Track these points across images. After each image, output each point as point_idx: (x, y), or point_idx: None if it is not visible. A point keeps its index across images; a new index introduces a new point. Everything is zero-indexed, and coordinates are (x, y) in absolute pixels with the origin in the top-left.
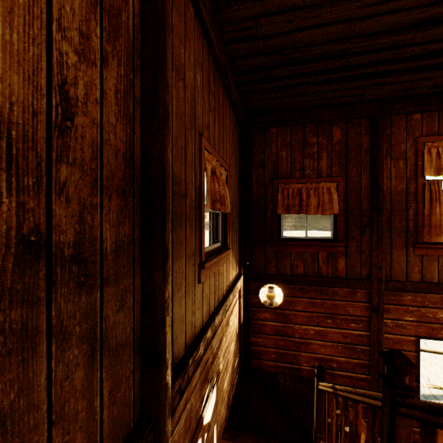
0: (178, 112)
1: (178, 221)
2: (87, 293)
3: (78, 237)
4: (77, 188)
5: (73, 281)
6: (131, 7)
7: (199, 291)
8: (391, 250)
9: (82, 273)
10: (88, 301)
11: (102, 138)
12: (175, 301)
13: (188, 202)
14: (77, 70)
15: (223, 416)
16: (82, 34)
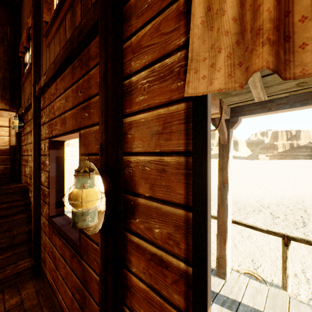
0: None
1: None
2: None
3: None
4: None
5: None
6: None
7: None
8: (43, 53)
9: None
10: None
11: None
12: None
13: None
14: None
15: None
16: None
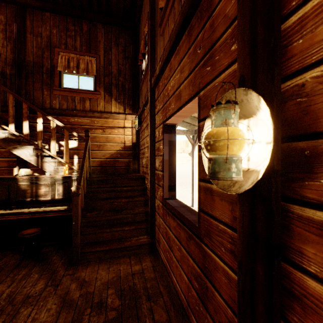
0: (37, 46)
1: (37, 73)
2: (4, 79)
3: (2, 71)
4: (2, 65)
5: (1, 76)
6: (15, 33)
7: (56, 97)
8: (157, 47)
9: (3, 76)
10: (4, 80)
11: (7, 57)
12: (35, 92)
13: (45, 69)
14: (2, 49)
15: (92, 165)
16: (3, 44)
